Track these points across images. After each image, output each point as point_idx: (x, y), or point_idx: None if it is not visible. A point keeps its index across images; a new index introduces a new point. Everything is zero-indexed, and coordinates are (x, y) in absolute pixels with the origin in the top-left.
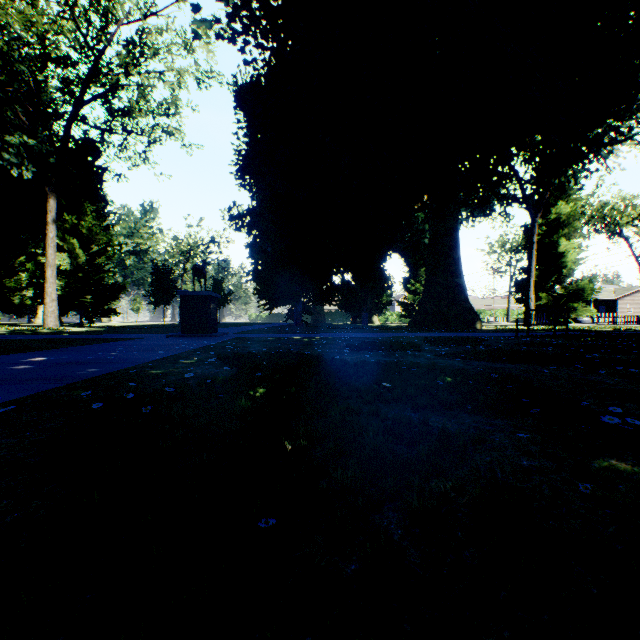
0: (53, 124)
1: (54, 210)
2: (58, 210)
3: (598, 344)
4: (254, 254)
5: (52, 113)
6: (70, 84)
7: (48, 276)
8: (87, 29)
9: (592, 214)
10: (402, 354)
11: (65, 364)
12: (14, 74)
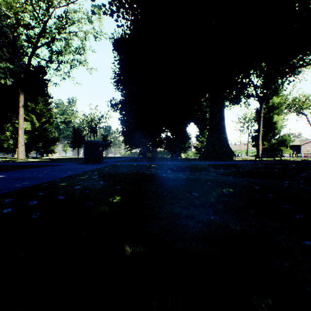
0: (22, 58)
1: (23, 100)
2: (25, 101)
3: (300, 168)
4: (122, 123)
5: (22, 52)
6: (30, 38)
7: (20, 133)
8: (39, 10)
9: (289, 103)
10: (199, 173)
11: (12, 179)
12: (2, 32)
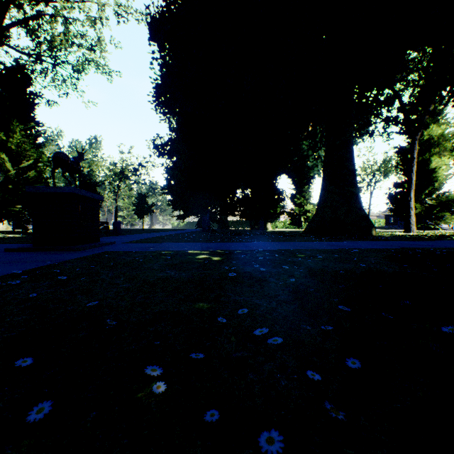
0: None
1: None
2: None
3: None
4: (167, 169)
5: None
6: None
7: None
8: None
9: None
10: None
11: None
12: None
